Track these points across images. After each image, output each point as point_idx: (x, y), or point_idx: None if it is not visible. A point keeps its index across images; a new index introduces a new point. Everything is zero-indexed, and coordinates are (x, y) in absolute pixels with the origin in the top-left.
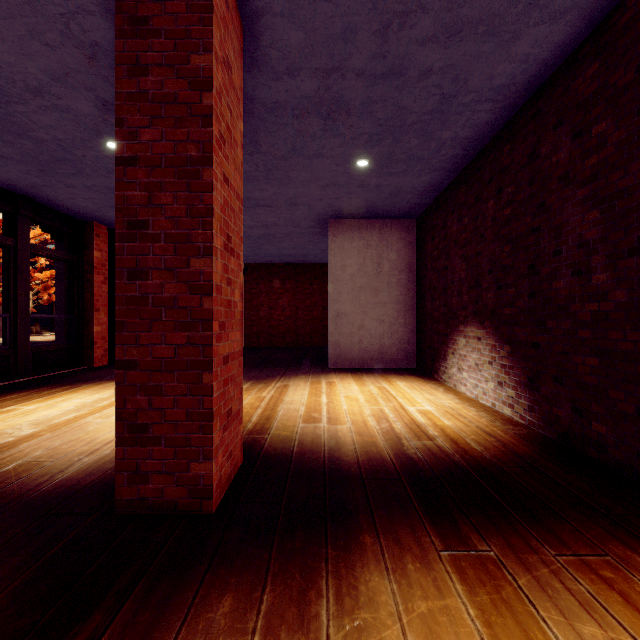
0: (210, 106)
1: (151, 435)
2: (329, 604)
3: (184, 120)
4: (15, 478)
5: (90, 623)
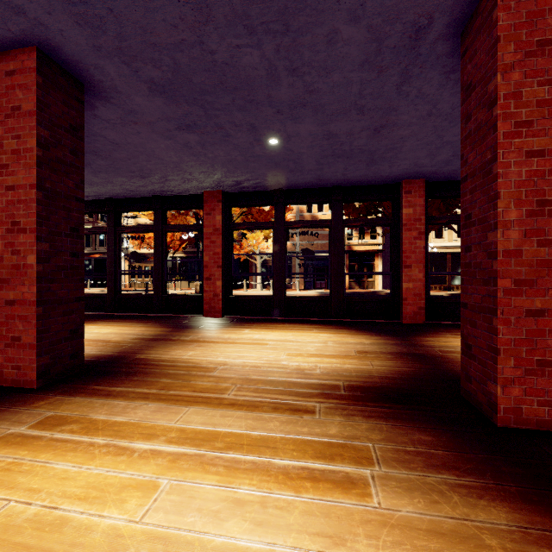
0: (496, 116)
1: (472, 353)
2: (453, 480)
3: (484, 136)
4: (458, 364)
5: (396, 405)
